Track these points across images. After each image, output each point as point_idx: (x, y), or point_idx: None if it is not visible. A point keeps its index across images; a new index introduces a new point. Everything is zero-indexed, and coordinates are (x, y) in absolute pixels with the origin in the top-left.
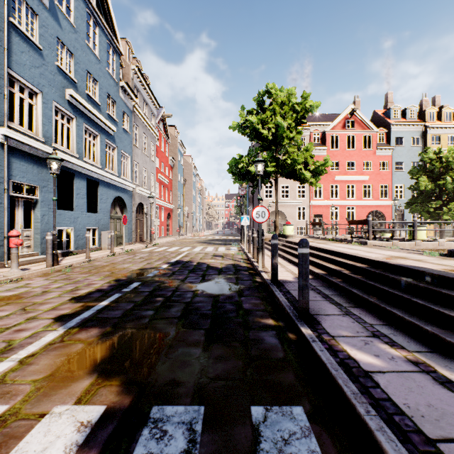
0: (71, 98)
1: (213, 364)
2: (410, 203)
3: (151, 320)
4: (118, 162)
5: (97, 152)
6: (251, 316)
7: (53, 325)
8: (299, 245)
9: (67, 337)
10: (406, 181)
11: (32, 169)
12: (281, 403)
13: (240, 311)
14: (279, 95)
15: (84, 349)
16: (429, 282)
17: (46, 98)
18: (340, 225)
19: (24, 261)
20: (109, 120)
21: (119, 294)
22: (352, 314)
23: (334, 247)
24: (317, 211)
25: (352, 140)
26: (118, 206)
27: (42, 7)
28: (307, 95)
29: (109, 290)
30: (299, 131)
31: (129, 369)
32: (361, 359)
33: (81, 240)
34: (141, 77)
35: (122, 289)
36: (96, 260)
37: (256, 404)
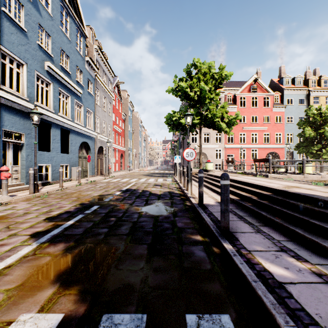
0: (49, 68)
1: (154, 274)
2: (298, 147)
3: (105, 236)
4: (84, 116)
5: (68, 109)
6: (183, 233)
7: (29, 241)
8: (221, 178)
9: (38, 251)
10: (295, 130)
11: (19, 120)
12: (211, 312)
13: (174, 229)
14: (202, 67)
15: (51, 261)
16: (322, 207)
17: (30, 68)
18: (246, 163)
19: (13, 189)
20: (77, 85)
21: (82, 215)
22: (263, 232)
23: (244, 179)
24: (230, 152)
25: (255, 100)
26: (84, 149)
27: (26, 0)
28: (223, 67)
29: (75, 212)
30: (217, 93)
31: (86, 279)
32: (274, 271)
33: (57, 173)
34: (101, 54)
35: (85, 211)
36: (67, 188)
37: (190, 312)
